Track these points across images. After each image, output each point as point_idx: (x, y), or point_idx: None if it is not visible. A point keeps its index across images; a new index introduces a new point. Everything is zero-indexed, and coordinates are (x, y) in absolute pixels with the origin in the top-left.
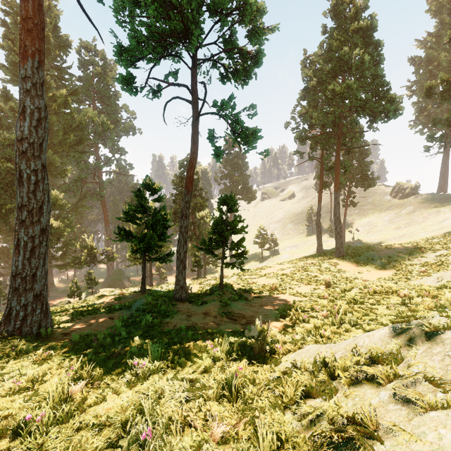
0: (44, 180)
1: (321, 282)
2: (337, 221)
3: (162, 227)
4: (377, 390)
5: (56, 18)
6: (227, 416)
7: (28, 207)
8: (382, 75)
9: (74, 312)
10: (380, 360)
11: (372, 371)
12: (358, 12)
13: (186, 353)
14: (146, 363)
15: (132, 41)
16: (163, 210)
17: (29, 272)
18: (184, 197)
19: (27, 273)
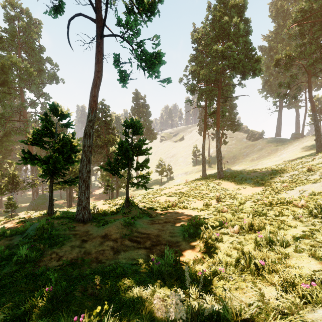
0: None
1: (212, 197)
2: (218, 152)
3: (69, 151)
4: None
5: None
6: None
7: None
8: (250, 43)
9: None
10: None
11: None
12: None
13: None
14: None
15: None
16: (71, 134)
17: None
18: (88, 116)
19: None
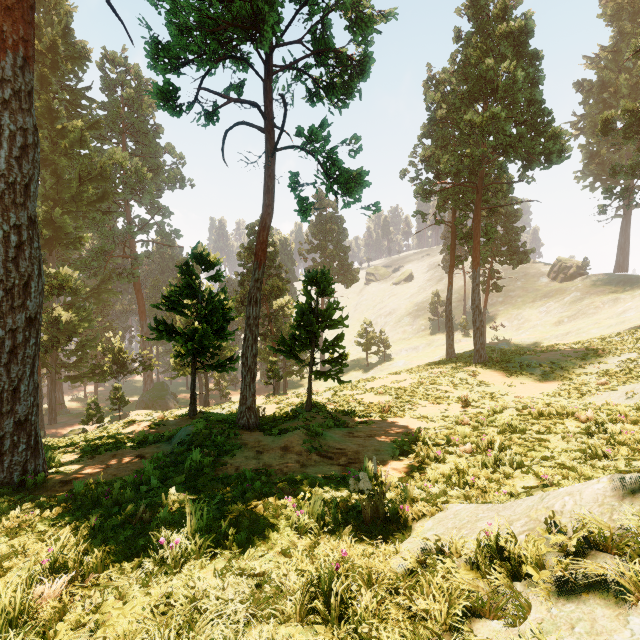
0: (31, 242)
1: (456, 399)
2: (476, 312)
3: (221, 319)
4: (619, 610)
5: (67, 17)
6: None
7: (6, 284)
8: (541, 101)
9: (85, 447)
10: (610, 544)
11: (601, 568)
12: (507, 9)
13: (251, 518)
14: (179, 540)
15: (172, 29)
16: (223, 293)
17: (8, 385)
18: (254, 273)
19: (4, 388)
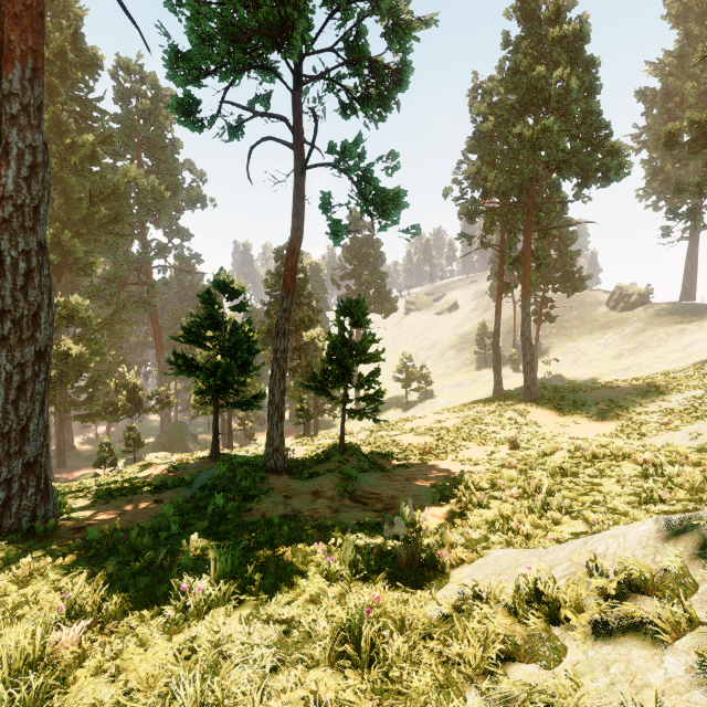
0: (41, 269)
1: (503, 440)
2: (526, 344)
3: (246, 353)
4: (655, 651)
5: (77, 20)
6: (351, 701)
7: (14, 314)
8: (598, 112)
9: (98, 492)
10: (650, 586)
11: (639, 609)
12: (560, 11)
13: (278, 565)
14: (202, 586)
15: (193, 38)
16: (248, 324)
17: (16, 424)
18: (282, 302)
19: (12, 427)
